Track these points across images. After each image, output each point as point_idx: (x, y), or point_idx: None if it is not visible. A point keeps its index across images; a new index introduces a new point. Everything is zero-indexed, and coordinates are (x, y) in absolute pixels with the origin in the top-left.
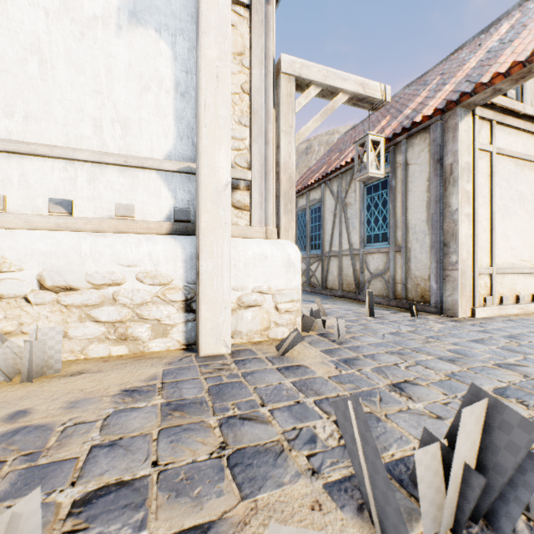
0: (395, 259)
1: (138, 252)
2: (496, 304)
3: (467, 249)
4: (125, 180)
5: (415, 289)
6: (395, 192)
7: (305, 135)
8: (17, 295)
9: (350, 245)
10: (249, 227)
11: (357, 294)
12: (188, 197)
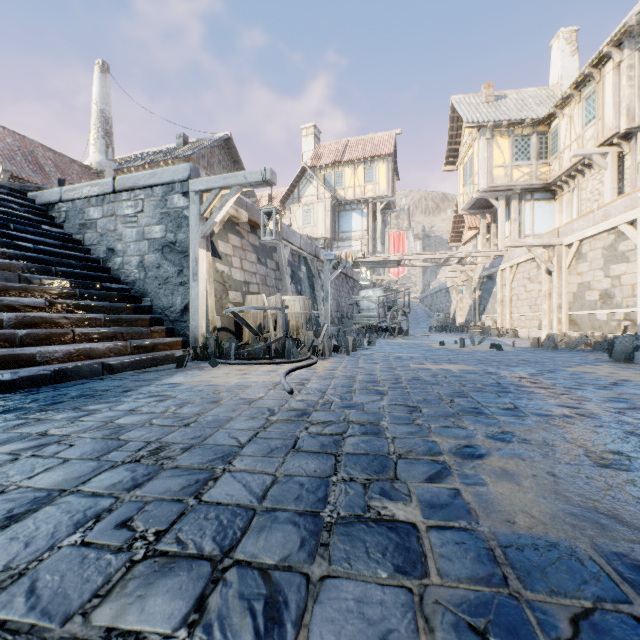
0: None
1: None
2: None
3: None
4: None
5: None
6: None
7: None
8: None
9: None
10: None
11: None
12: None
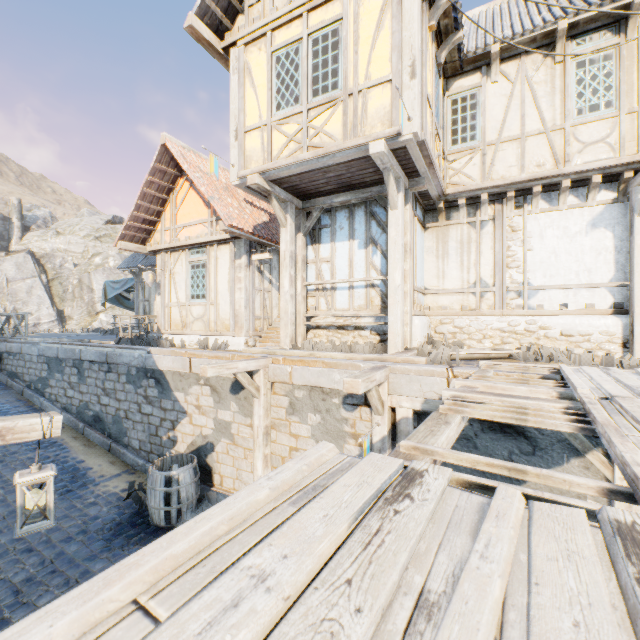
0: None
1: (598, 323)
2: None
3: None
4: (588, 293)
5: None
6: None
7: None
8: (553, 337)
9: None
10: None
11: None
12: (621, 297)
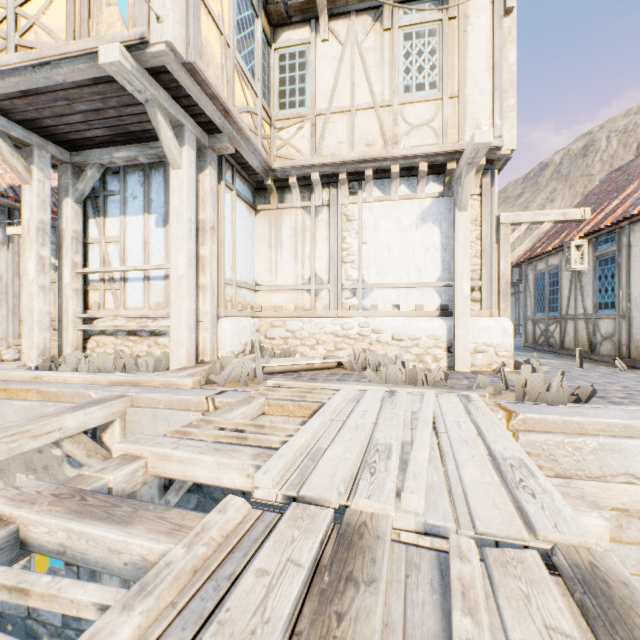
0: (621, 324)
1: (426, 325)
2: None
3: None
4: (419, 293)
5: (636, 351)
6: (620, 267)
7: (517, 254)
8: (385, 342)
9: (584, 310)
10: (480, 311)
11: (589, 354)
12: (447, 298)
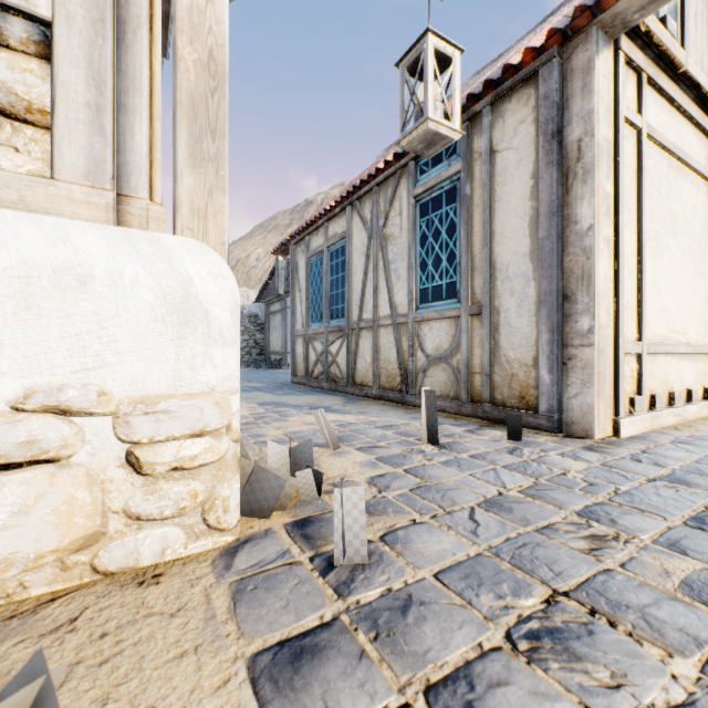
0: (471, 328)
1: None
2: (645, 408)
3: (607, 307)
4: None
5: (509, 385)
6: (470, 206)
7: None
8: None
9: (393, 308)
10: (38, 179)
11: (404, 394)
12: None
